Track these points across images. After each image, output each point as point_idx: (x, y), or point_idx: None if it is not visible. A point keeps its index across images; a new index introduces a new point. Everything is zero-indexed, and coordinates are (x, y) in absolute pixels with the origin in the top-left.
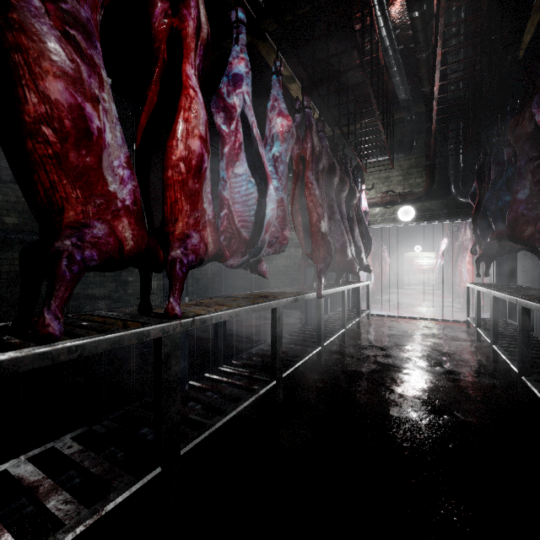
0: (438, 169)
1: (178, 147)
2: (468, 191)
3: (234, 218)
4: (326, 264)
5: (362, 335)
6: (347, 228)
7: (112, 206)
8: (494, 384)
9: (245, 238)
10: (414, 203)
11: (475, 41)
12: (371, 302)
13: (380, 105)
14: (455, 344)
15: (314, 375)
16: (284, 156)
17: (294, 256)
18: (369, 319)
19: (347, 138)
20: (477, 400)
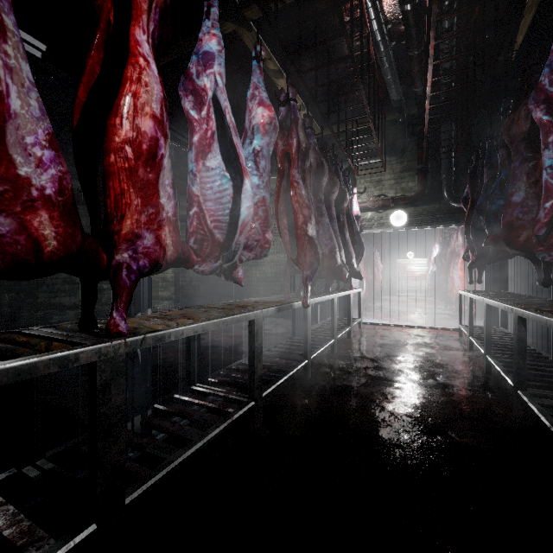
0: (430, 173)
1: (122, 126)
2: (460, 195)
3: (206, 217)
4: (313, 270)
5: (353, 345)
6: (336, 232)
7: (23, 195)
8: (488, 398)
9: (218, 241)
10: (406, 208)
11: (468, 40)
12: (363, 309)
13: (371, 104)
14: (447, 354)
15: (299, 392)
16: (265, 151)
17: (284, 262)
18: (361, 327)
19: (337, 138)
20: (471, 417)
